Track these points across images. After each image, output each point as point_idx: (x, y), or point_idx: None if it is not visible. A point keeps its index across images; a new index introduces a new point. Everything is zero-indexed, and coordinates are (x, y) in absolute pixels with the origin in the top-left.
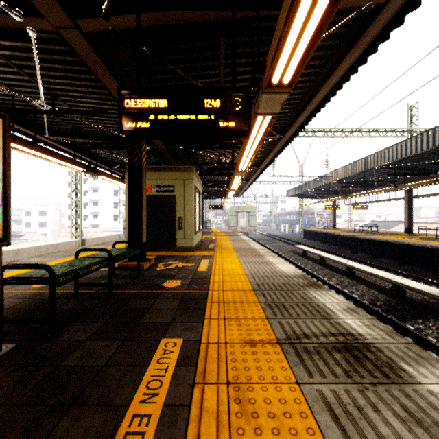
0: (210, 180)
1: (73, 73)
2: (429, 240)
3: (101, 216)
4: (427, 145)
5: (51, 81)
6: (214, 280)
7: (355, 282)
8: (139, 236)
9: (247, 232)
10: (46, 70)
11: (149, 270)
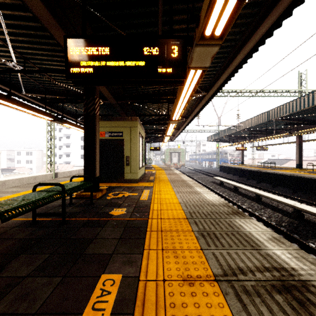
0: (151, 128)
1: (38, 37)
2: None
3: (72, 155)
4: None
5: (21, 45)
6: (153, 209)
7: (263, 206)
8: (93, 171)
9: (178, 167)
10: (16, 35)
11: (101, 199)
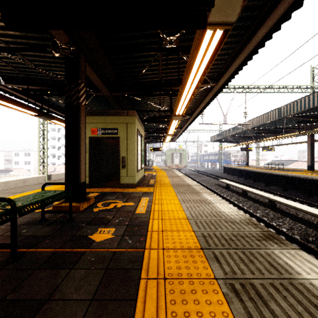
0: (151, 127)
1: None
2: None
3: None
4: None
5: None
6: (152, 229)
7: (279, 214)
8: (77, 175)
9: (180, 169)
10: None
11: (86, 212)
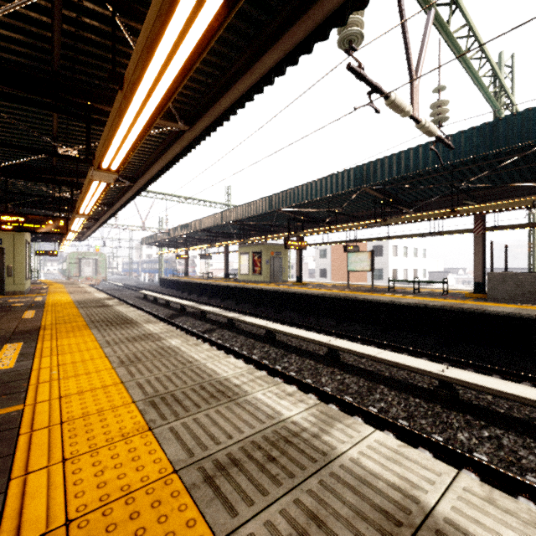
0: None
1: None
2: (229, 281)
3: None
4: (213, 223)
5: None
6: (49, 302)
7: (166, 308)
8: None
9: (94, 283)
10: None
11: None
